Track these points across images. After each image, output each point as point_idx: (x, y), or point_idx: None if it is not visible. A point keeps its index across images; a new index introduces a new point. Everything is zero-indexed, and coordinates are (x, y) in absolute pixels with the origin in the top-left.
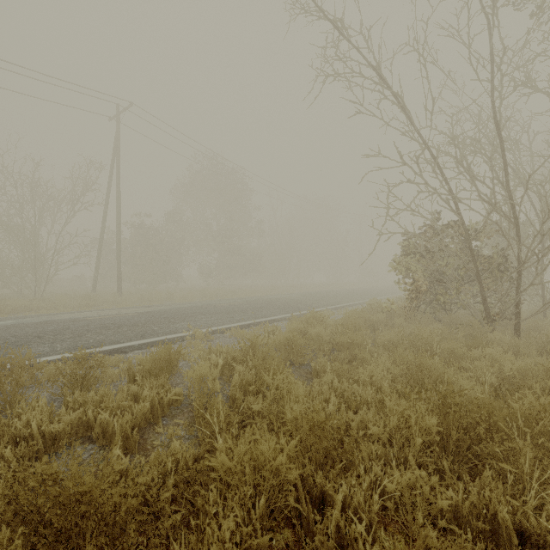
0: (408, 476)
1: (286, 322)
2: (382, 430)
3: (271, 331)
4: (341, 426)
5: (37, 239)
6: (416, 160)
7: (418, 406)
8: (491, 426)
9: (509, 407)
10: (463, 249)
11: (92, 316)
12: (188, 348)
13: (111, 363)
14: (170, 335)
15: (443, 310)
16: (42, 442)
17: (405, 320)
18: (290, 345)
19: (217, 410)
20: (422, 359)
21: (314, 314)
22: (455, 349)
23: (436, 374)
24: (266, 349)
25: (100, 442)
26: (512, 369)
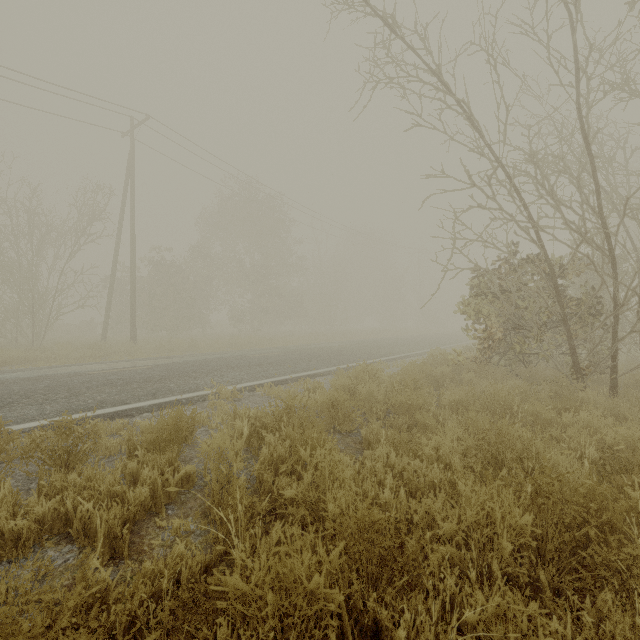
0: (496, 601)
1: (331, 377)
2: (456, 527)
3: (312, 388)
4: (402, 526)
5: (35, 277)
6: (489, 179)
7: (505, 497)
8: (600, 521)
9: (619, 492)
10: (545, 289)
11: (96, 370)
12: (210, 410)
13: (111, 429)
14: (189, 394)
15: (520, 362)
16: (0, 544)
17: (475, 375)
18: (335, 408)
19: (236, 500)
20: (502, 427)
21: (365, 367)
22: (541, 412)
23: (520, 446)
24: (305, 413)
25: (81, 542)
26: (616, 440)
